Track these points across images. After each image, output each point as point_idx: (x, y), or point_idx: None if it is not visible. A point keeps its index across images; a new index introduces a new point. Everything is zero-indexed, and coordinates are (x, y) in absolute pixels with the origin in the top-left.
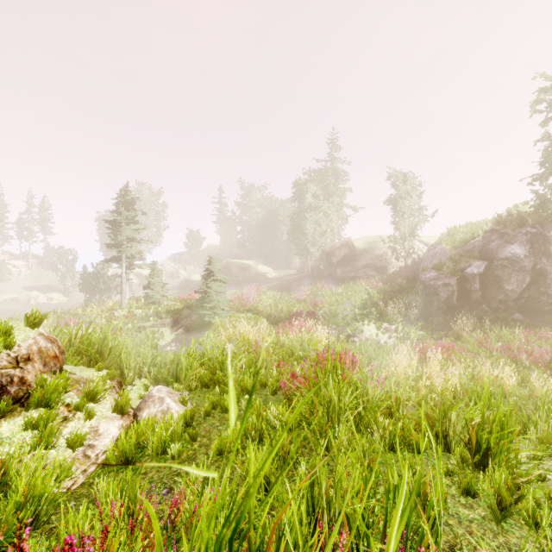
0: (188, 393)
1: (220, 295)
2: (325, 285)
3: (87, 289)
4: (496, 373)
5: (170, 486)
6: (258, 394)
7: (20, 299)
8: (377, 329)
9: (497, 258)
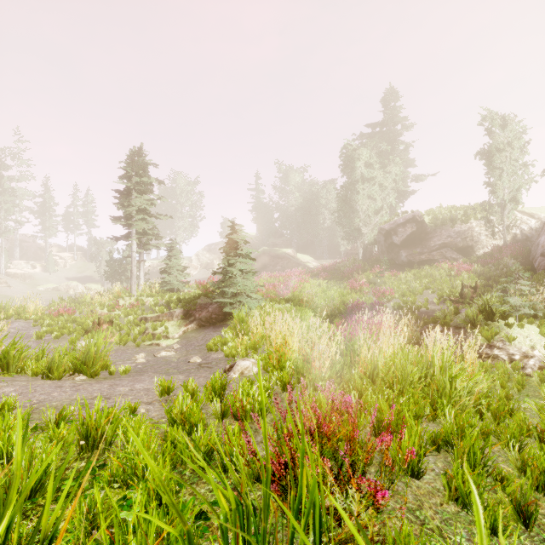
0: None
1: (246, 276)
2: (387, 271)
3: (114, 277)
4: None
5: None
6: None
7: (60, 289)
8: (544, 334)
9: None
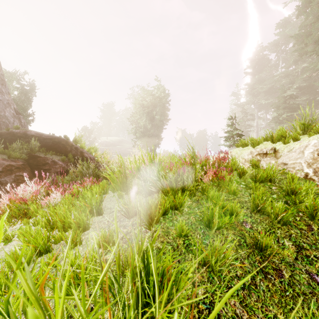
0: None
1: None
2: None
3: None
4: None
5: None
6: None
7: None
8: None
9: None
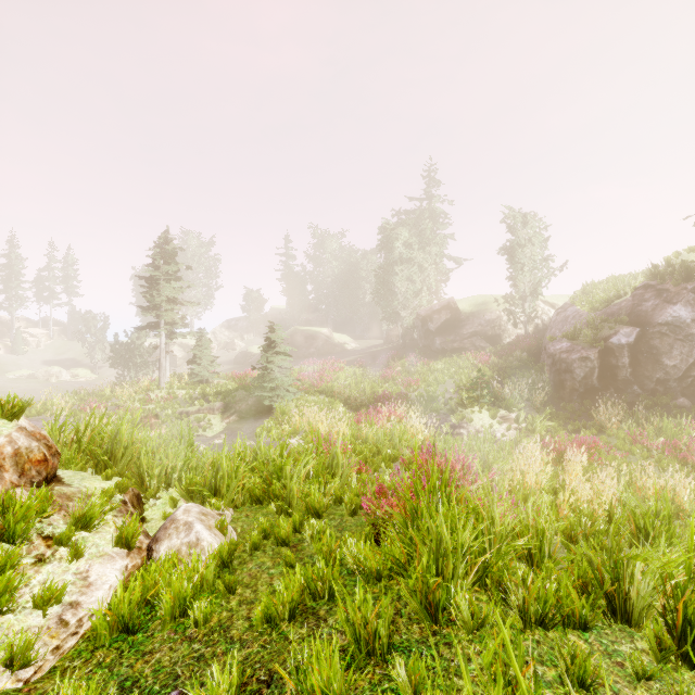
0: (232, 512)
1: (284, 372)
2: (420, 360)
3: (119, 364)
4: (663, 483)
5: (183, 683)
6: (330, 514)
7: (38, 376)
8: (491, 417)
9: (653, 323)
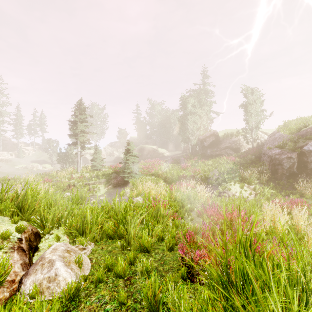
0: (93, 245)
1: (134, 164)
2: (200, 160)
3: (62, 162)
4: None
5: None
6: (155, 249)
7: (28, 167)
8: (240, 188)
9: None
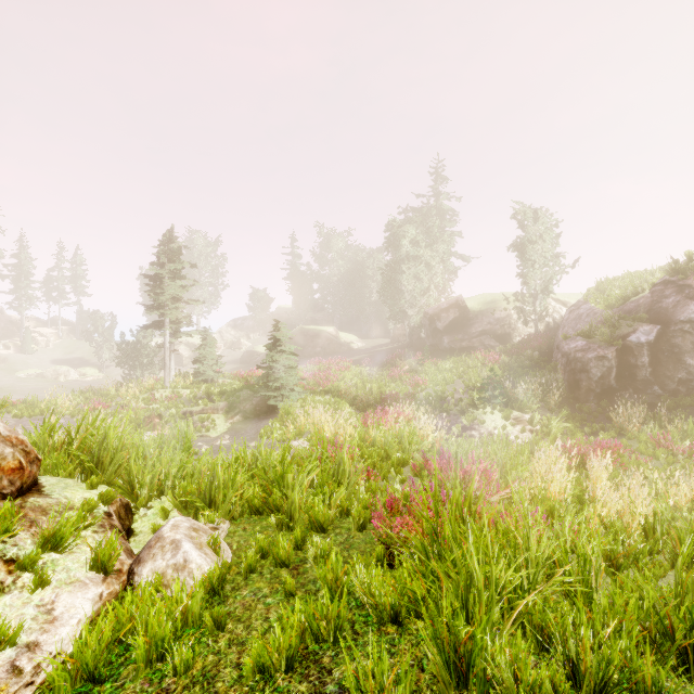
0: (228, 524)
1: (289, 371)
2: (428, 359)
3: (125, 363)
4: None
5: None
6: (336, 528)
7: (47, 375)
8: (504, 419)
9: (674, 320)
